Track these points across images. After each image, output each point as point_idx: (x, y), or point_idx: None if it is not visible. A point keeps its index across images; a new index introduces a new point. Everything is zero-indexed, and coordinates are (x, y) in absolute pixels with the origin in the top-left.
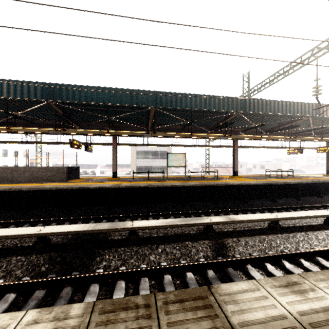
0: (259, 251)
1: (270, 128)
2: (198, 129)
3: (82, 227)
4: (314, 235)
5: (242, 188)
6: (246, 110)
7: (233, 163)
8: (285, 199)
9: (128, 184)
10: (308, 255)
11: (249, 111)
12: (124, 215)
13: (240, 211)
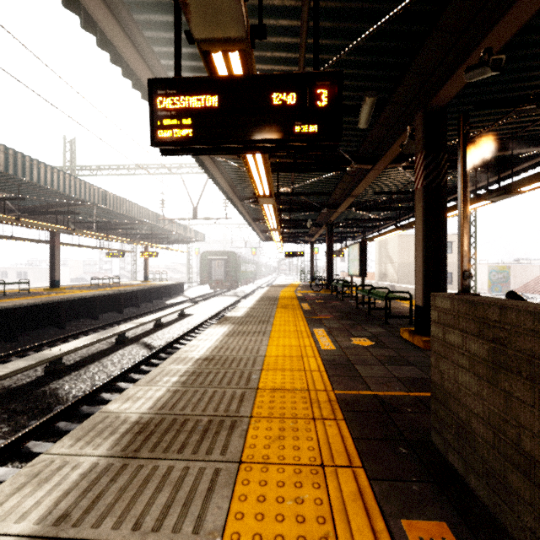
0: (168, 339)
1: (103, 225)
2: None
3: None
4: (182, 322)
5: (93, 300)
6: (107, 206)
7: (51, 268)
8: (128, 309)
9: None
10: (191, 331)
11: (110, 208)
12: None
13: (106, 325)
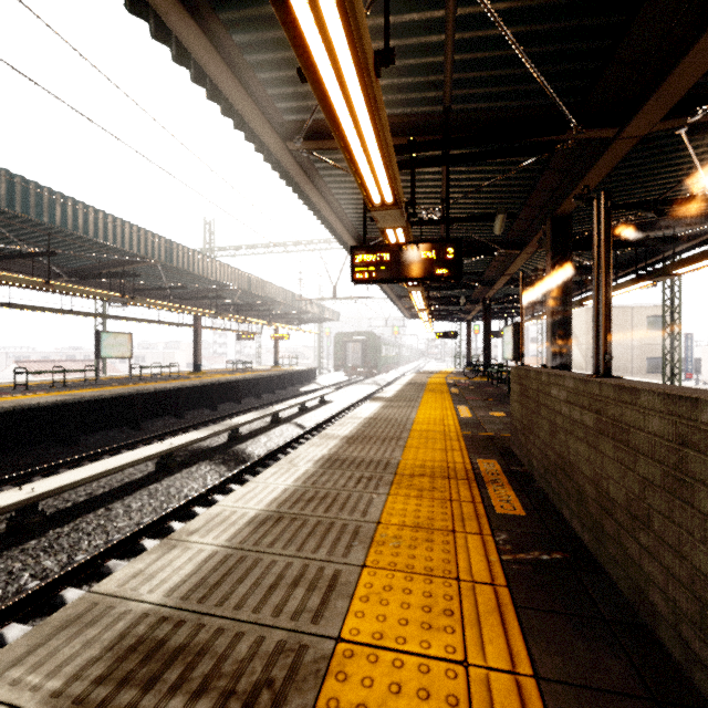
0: (315, 421)
1: (239, 306)
2: (152, 292)
3: (203, 433)
4: (325, 408)
5: (237, 384)
6: (251, 289)
7: (194, 352)
8: (264, 395)
9: (95, 393)
10: (335, 416)
11: (254, 291)
12: (143, 437)
13: (252, 409)
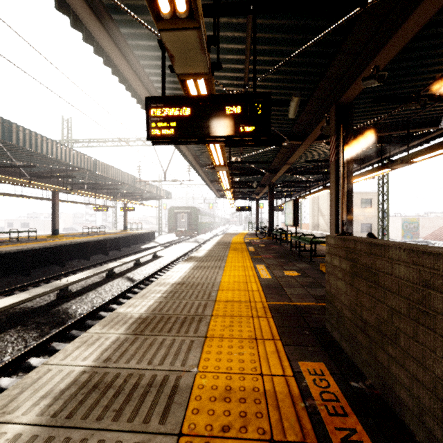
0: (145, 274)
1: (92, 186)
2: (9, 170)
3: (20, 297)
4: (156, 262)
5: (86, 245)
6: (97, 171)
7: (52, 220)
8: (112, 252)
9: None
10: (162, 269)
11: (99, 173)
12: None
13: (97, 264)
